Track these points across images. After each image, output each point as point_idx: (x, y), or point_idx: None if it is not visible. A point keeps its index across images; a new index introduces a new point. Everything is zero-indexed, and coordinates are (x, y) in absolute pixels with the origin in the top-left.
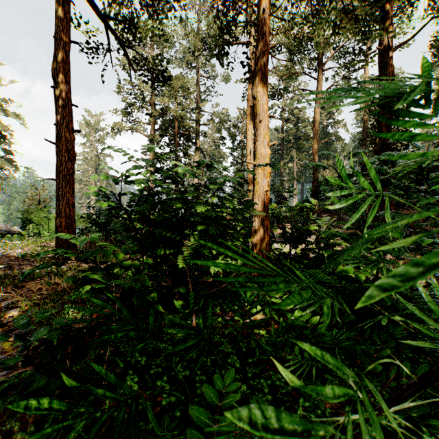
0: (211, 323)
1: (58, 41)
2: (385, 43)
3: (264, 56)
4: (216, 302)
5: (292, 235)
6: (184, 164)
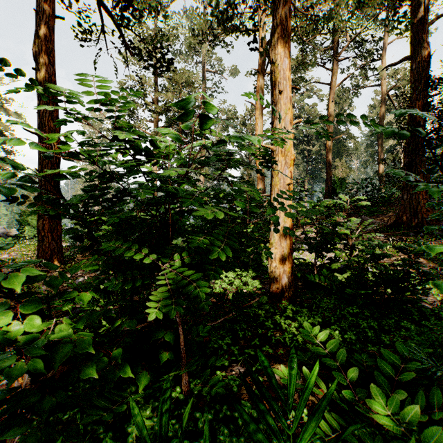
0: (214, 391)
1: (40, 16)
2: (419, 16)
3: (286, 5)
4: (222, 342)
5: (322, 242)
6: None
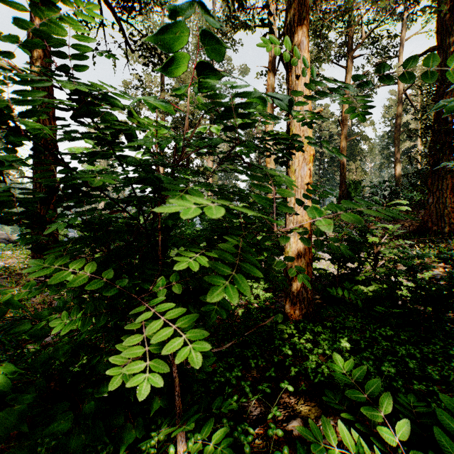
0: (220, 453)
1: None
2: (445, 3)
3: None
4: (230, 375)
5: None
6: (196, 167)
